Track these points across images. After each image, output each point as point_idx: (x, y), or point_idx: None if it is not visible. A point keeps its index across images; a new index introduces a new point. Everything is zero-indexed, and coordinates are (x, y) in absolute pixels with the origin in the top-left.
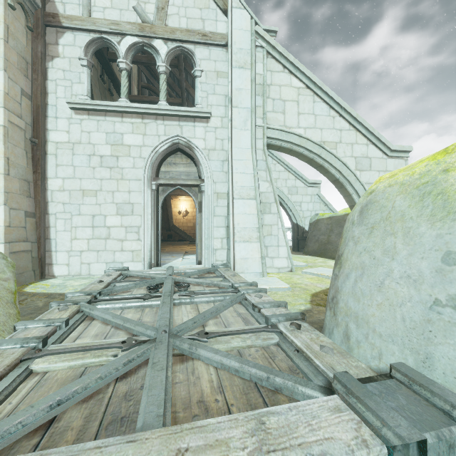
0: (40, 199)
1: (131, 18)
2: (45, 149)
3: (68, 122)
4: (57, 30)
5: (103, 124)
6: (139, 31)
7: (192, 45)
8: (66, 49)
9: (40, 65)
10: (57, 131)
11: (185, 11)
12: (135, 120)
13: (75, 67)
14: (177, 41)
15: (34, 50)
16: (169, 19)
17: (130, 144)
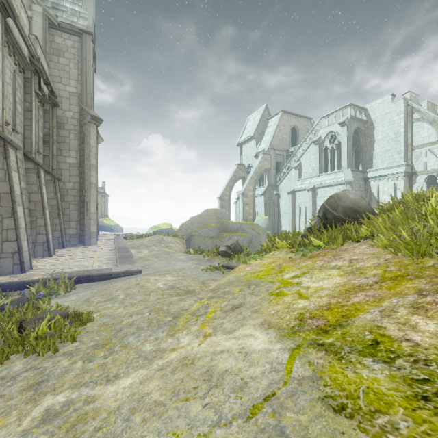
0: None
1: None
2: None
3: None
4: (415, 176)
5: None
6: None
7: None
8: (418, 180)
9: (411, 187)
10: None
11: None
12: None
13: (421, 185)
14: None
15: (409, 184)
16: None
17: None
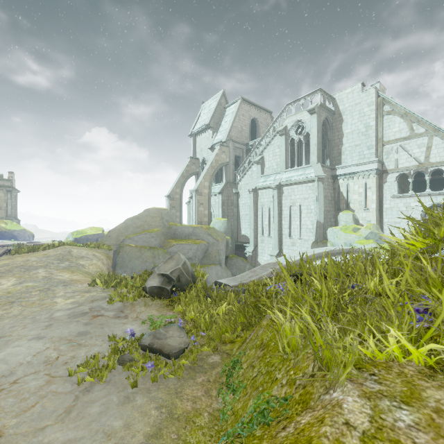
0: (381, 225)
1: (413, 163)
2: (382, 210)
3: (389, 201)
4: (386, 174)
5: (402, 200)
6: (417, 168)
7: (442, 166)
8: (389, 179)
9: (381, 186)
10: (386, 204)
11: (438, 154)
12: (415, 197)
13: (392, 184)
14: (434, 166)
15: (379, 183)
16: (430, 159)
17: (413, 206)
